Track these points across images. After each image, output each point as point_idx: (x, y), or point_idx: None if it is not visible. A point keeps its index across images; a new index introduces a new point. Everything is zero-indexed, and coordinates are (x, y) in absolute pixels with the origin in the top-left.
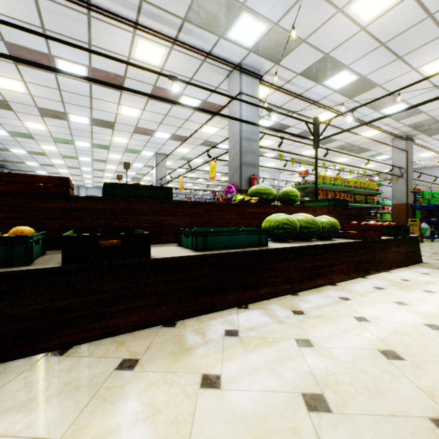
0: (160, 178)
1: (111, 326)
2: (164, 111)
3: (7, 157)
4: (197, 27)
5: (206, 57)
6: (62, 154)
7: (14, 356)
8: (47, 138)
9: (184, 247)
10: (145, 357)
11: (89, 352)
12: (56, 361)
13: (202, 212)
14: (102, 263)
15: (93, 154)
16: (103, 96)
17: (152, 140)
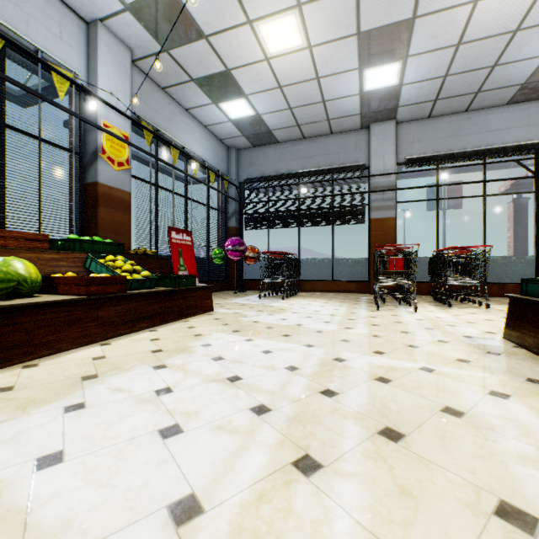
0: None
1: None
2: None
3: None
4: None
5: None
6: None
7: None
8: None
9: None
10: None
11: None
12: None
13: None
14: None
15: None
16: None
17: None
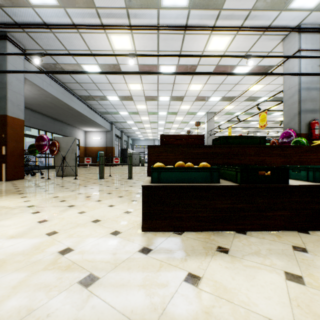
0: (209, 130)
1: (264, 224)
2: (219, 81)
3: (125, 126)
4: (261, 11)
5: (266, 31)
6: (150, 121)
7: (220, 229)
8: (145, 112)
9: (293, 179)
10: (308, 247)
11: (261, 236)
12: (246, 237)
13: (291, 153)
14: (260, 185)
15: (166, 119)
16: (181, 81)
17: (206, 103)
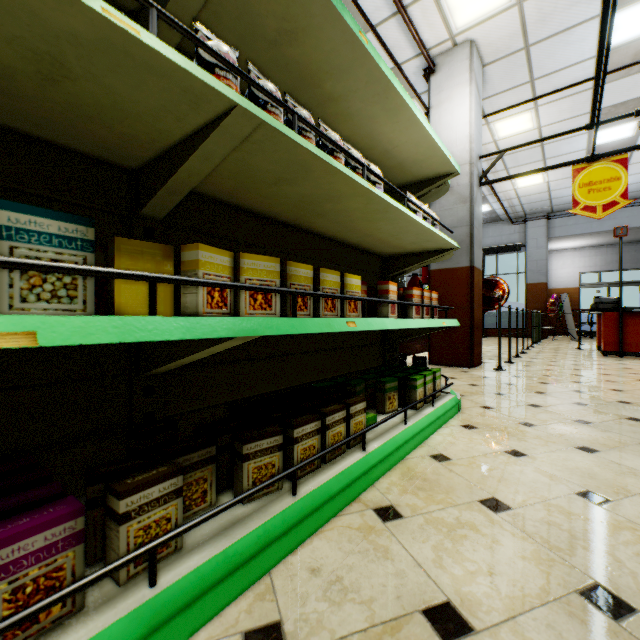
0: None
1: None
2: None
3: None
4: None
5: None
6: None
7: None
8: None
9: None
10: None
11: None
12: None
13: None
14: None
15: None
16: None
17: None
